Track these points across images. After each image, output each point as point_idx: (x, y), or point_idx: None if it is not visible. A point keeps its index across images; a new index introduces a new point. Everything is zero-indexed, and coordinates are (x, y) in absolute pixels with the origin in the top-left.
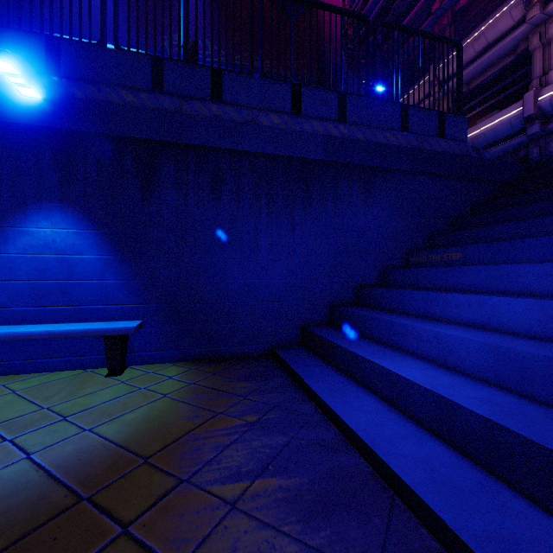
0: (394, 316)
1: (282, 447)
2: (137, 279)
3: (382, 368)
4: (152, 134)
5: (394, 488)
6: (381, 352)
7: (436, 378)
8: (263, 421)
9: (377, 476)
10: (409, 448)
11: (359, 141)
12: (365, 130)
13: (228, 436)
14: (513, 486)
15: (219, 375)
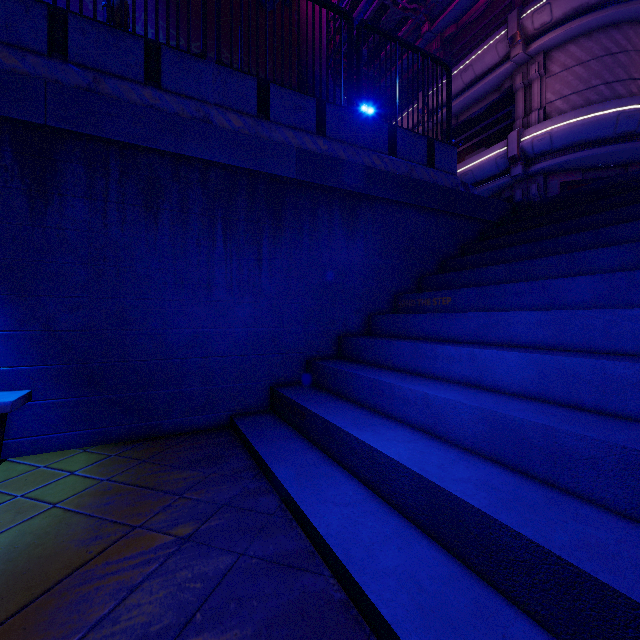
0: (379, 373)
1: (222, 575)
2: (23, 329)
3: (362, 443)
4: (48, 118)
5: (371, 624)
6: (363, 419)
7: (425, 455)
8: (202, 532)
9: (350, 605)
10: (392, 556)
11: (340, 160)
12: (349, 148)
13: (141, 568)
14: (514, 601)
15: (149, 462)
